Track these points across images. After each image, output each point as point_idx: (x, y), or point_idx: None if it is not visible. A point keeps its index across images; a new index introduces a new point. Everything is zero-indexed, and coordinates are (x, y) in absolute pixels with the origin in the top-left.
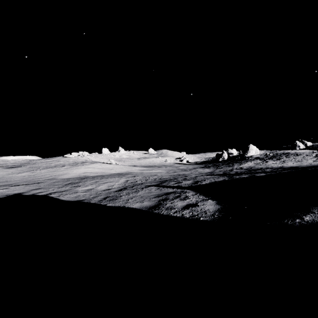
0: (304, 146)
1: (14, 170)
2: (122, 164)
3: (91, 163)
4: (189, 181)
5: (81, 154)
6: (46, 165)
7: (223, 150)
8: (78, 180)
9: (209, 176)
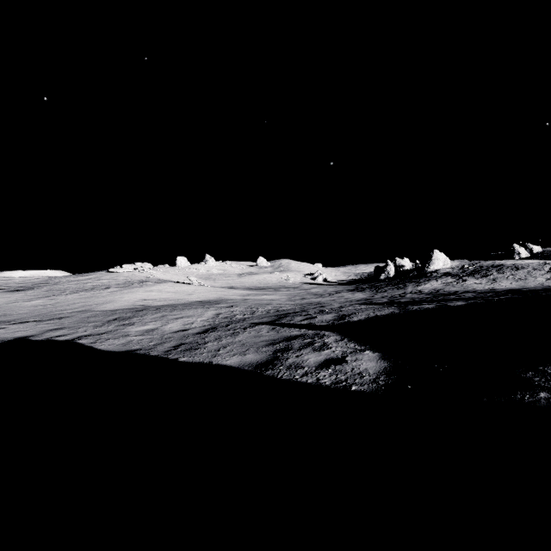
0: (528, 254)
1: (20, 295)
2: (211, 285)
3: (156, 282)
4: (329, 315)
5: (140, 268)
6: (77, 287)
7: (388, 261)
8: (132, 312)
9: (364, 306)
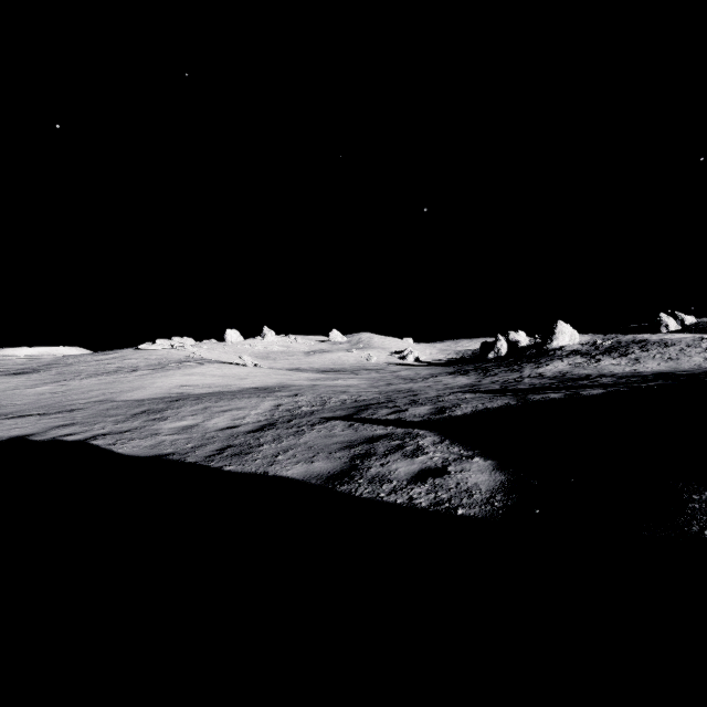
0: (678, 326)
1: (21, 379)
2: (270, 366)
3: (199, 363)
4: (424, 408)
5: (178, 344)
6: (96, 369)
7: (498, 335)
8: (165, 403)
9: (469, 395)
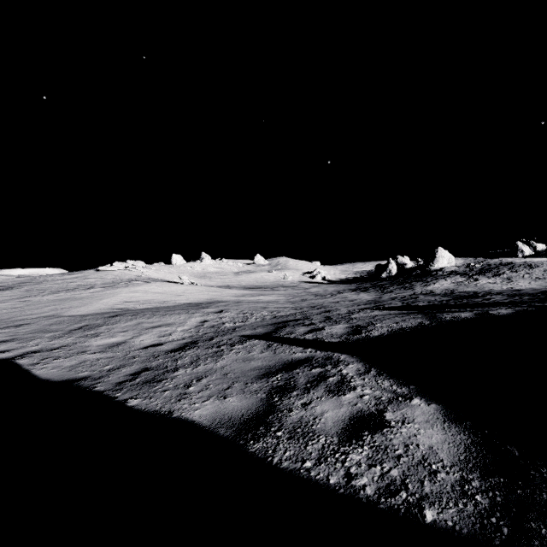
0: (531, 252)
1: None
2: (206, 284)
3: (146, 282)
4: (339, 326)
5: (131, 266)
6: (60, 286)
7: (390, 259)
8: (103, 319)
9: (378, 312)
